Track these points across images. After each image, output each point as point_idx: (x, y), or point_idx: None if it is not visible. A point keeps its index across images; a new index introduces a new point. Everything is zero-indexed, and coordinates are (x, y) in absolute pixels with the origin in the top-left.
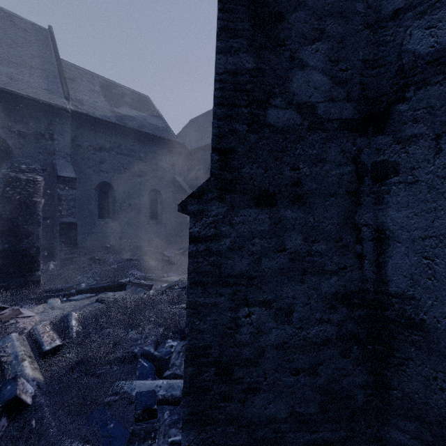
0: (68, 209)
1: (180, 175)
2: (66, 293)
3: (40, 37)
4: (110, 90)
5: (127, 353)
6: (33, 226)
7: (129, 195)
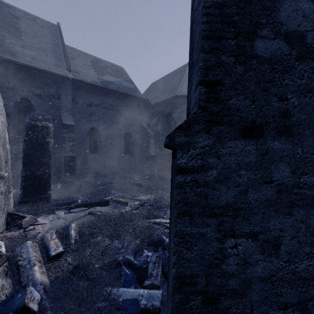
0: (70, 147)
1: (145, 123)
2: (68, 207)
3: (51, 30)
4: (97, 64)
5: (112, 260)
6: (46, 159)
7: (110, 137)
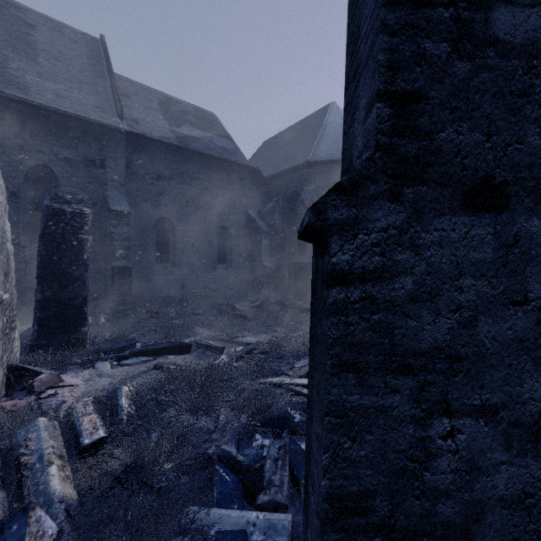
0: (121, 250)
1: (254, 209)
2: (117, 355)
3: (90, 48)
4: (170, 107)
5: (197, 455)
6: (78, 270)
7: (192, 234)
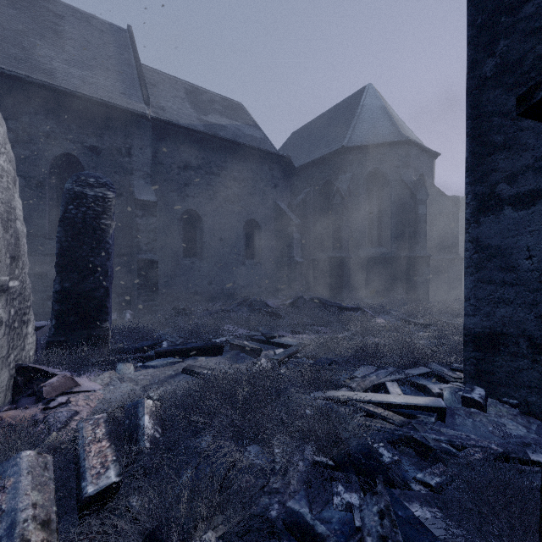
0: (148, 243)
1: (283, 202)
2: (142, 356)
3: (117, 37)
4: (196, 96)
5: (253, 517)
6: (100, 259)
7: (220, 227)
